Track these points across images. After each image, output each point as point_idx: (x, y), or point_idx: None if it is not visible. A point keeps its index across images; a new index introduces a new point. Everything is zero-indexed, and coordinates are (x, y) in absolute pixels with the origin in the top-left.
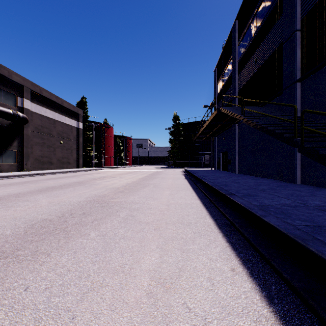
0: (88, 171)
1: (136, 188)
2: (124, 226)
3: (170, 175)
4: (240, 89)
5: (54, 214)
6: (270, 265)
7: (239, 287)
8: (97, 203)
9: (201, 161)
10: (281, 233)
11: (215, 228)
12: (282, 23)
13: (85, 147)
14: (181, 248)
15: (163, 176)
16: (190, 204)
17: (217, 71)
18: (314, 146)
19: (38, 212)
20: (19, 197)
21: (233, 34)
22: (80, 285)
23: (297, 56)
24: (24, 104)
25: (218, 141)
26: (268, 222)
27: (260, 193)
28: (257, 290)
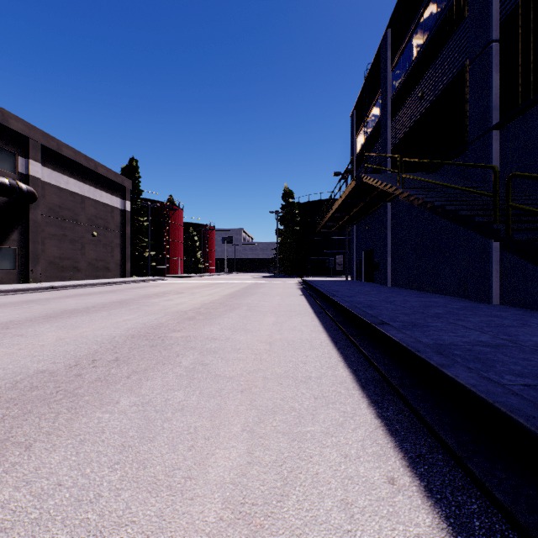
0: (139, 283)
1: (217, 312)
2: (186, 386)
3: (278, 290)
4: (395, 144)
5: (62, 360)
6: (465, 469)
7: (405, 523)
8: (144, 340)
9: (330, 265)
10: (482, 402)
11: (354, 388)
12: (467, 30)
13: (136, 243)
14: (290, 431)
15: (266, 291)
16: (309, 340)
17: (357, 115)
18: (531, 238)
19: (34, 356)
20: (7, 329)
21: (382, 52)
22: (74, 522)
23: (494, 85)
24: (29, 169)
25: (358, 232)
26: (454, 379)
27: (432, 321)
28: (444, 531)
